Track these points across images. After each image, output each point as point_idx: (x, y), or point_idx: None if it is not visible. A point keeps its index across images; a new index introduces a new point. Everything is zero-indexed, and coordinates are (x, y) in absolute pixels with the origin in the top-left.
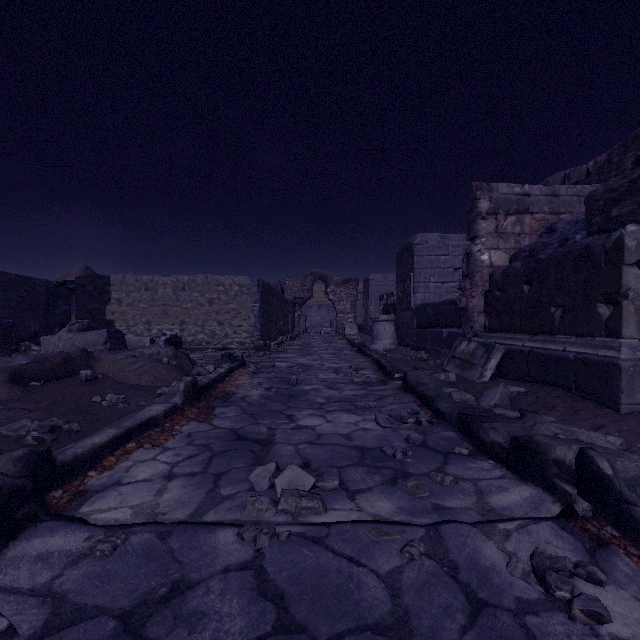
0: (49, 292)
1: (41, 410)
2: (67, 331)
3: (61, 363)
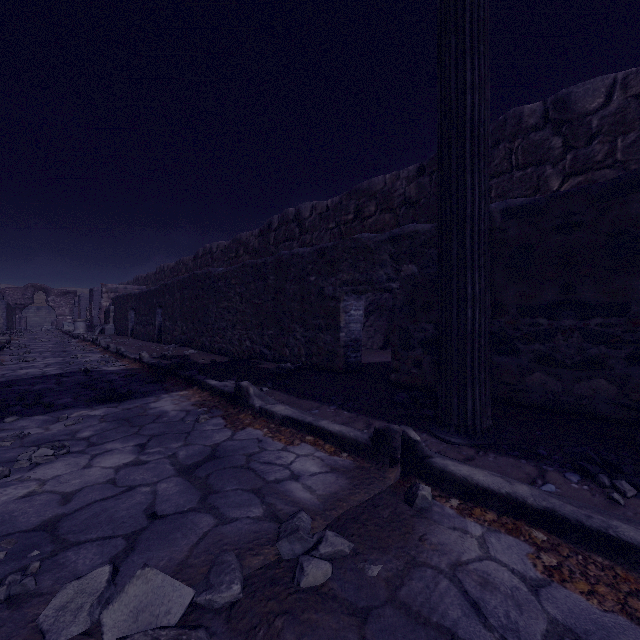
0: None
1: None
2: None
3: None
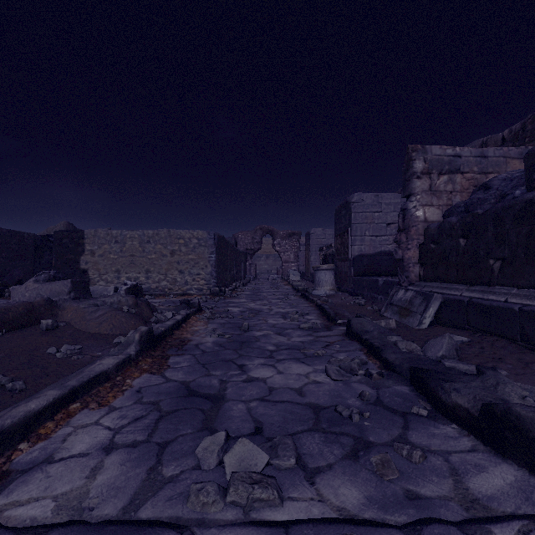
0: (36, 244)
1: None
2: (34, 281)
3: (24, 312)
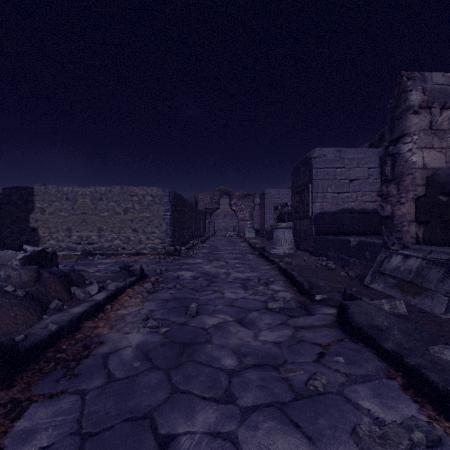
0: None
1: None
2: None
3: None
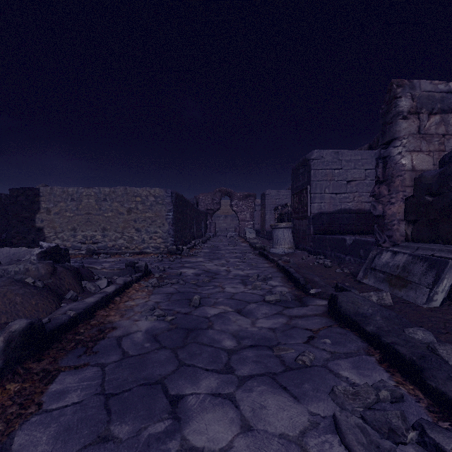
0: None
1: None
2: None
3: None
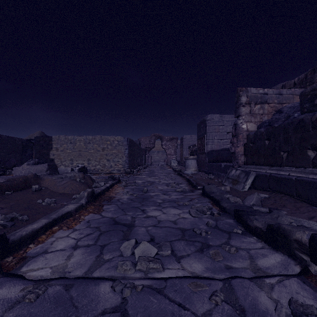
0: (23, 144)
1: (8, 208)
2: (27, 164)
3: (22, 181)
